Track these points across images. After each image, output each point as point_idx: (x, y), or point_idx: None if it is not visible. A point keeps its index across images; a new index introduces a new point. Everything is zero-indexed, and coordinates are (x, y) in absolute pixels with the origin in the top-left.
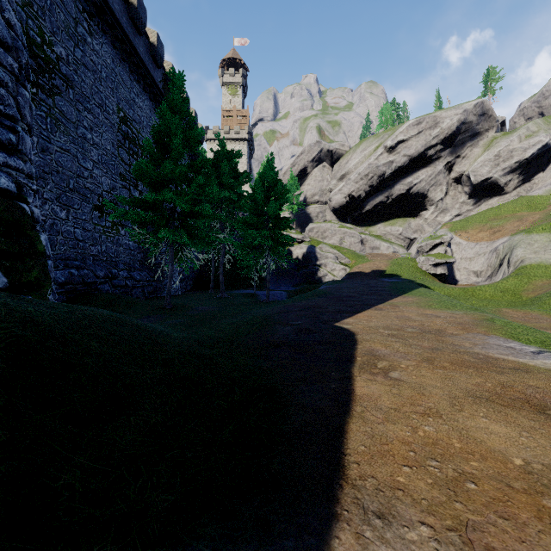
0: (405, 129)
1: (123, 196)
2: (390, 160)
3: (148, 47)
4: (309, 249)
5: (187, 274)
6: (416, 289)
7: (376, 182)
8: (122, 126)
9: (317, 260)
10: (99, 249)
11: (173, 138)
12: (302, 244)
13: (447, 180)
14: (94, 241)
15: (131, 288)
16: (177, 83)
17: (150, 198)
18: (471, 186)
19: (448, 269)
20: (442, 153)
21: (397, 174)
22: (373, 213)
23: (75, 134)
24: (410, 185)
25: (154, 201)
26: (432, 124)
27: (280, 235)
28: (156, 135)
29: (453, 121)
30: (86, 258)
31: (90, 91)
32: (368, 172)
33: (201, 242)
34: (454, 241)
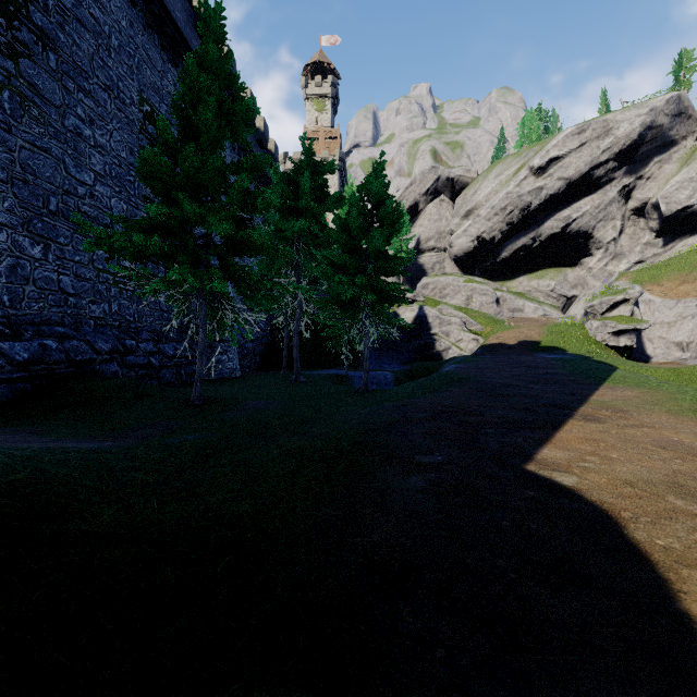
0: (560, 141)
1: (122, 216)
2: (538, 186)
3: (190, 15)
4: (424, 311)
5: (252, 346)
6: (614, 372)
7: (518, 217)
8: (148, 127)
9: (435, 327)
10: (106, 308)
11: (201, 110)
12: (414, 304)
13: (622, 212)
14: (96, 296)
15: (158, 369)
16: (212, 24)
17: (157, 213)
18: (660, 219)
19: (637, 340)
20: (615, 173)
21: (548, 205)
22: (512, 261)
23: (60, 126)
24: (567, 221)
25: (169, 220)
26: (601, 132)
27: (385, 283)
28: (178, 114)
29: (633, 126)
30: (82, 322)
31: (90, 63)
32: (505, 204)
33: (257, 295)
34: (640, 298)
